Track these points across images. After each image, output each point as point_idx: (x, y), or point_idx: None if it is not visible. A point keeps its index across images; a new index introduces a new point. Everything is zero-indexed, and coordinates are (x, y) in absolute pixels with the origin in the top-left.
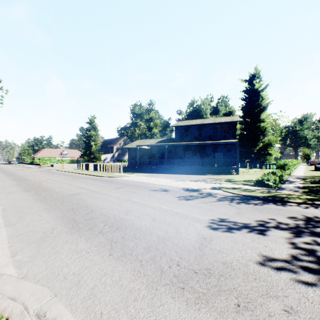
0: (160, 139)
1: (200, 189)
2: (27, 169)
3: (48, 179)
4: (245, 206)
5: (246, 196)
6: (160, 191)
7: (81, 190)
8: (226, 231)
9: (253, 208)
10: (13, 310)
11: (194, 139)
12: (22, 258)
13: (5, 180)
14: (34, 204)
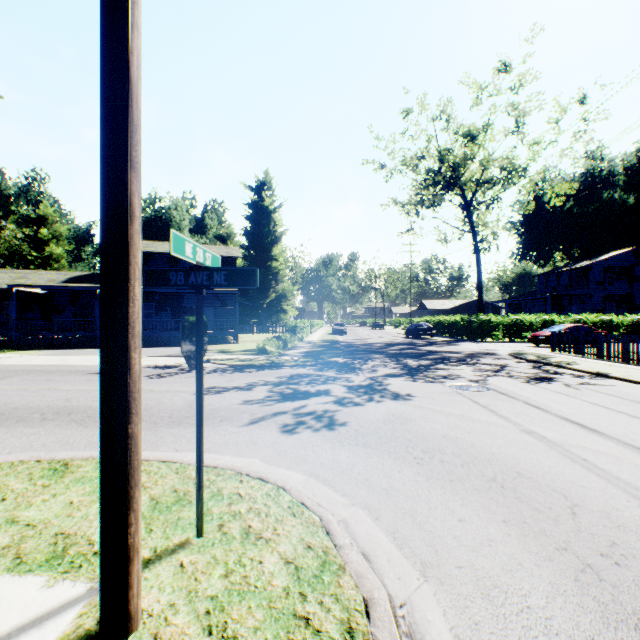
0: (76, 273)
1: (180, 365)
2: None
3: None
4: (239, 374)
5: (243, 366)
6: None
7: None
8: (216, 394)
9: (248, 375)
10: (20, 458)
11: None
12: None
13: None
14: None
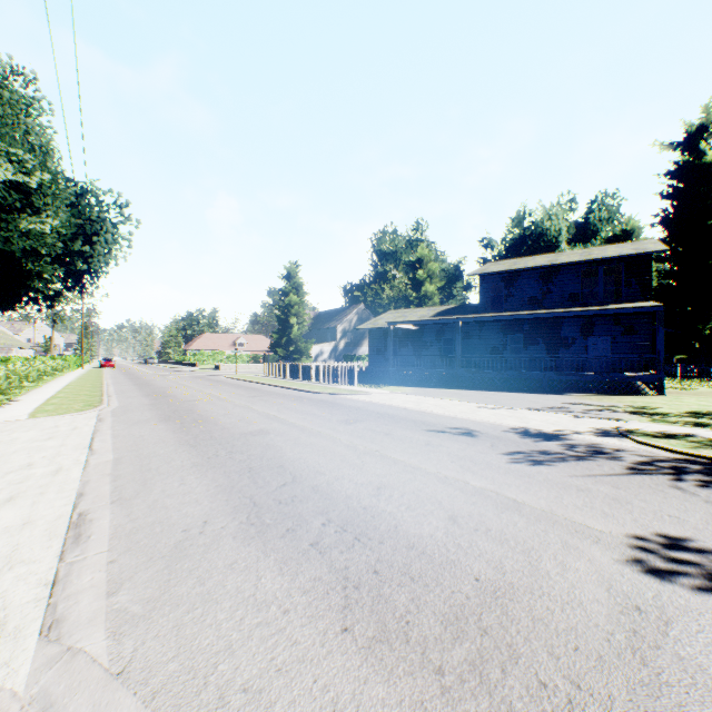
0: (442, 308)
1: (564, 434)
2: (173, 375)
3: (208, 396)
4: None
5: None
6: (453, 435)
7: (269, 422)
8: (710, 590)
9: None
10: None
11: (530, 305)
12: (128, 603)
13: (133, 396)
14: (175, 451)
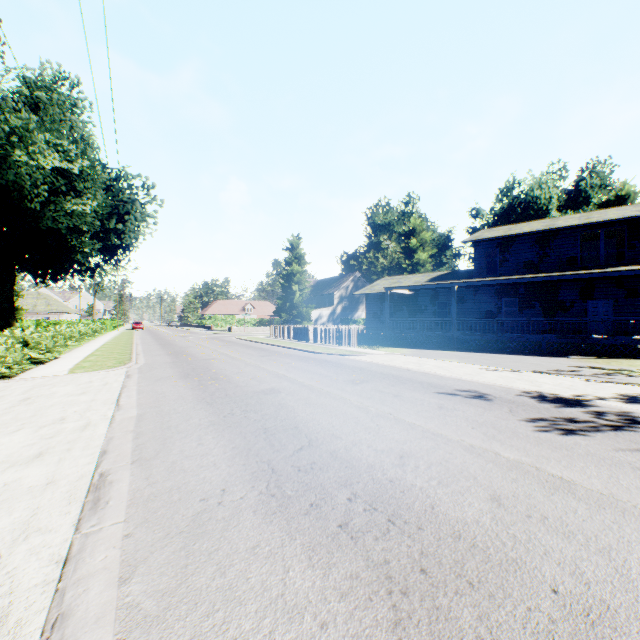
0: (436, 274)
1: (586, 400)
2: (192, 336)
3: (222, 355)
4: None
5: None
6: (465, 398)
7: (279, 381)
8: None
9: None
10: None
11: (526, 269)
12: (140, 596)
13: (157, 355)
14: (193, 409)
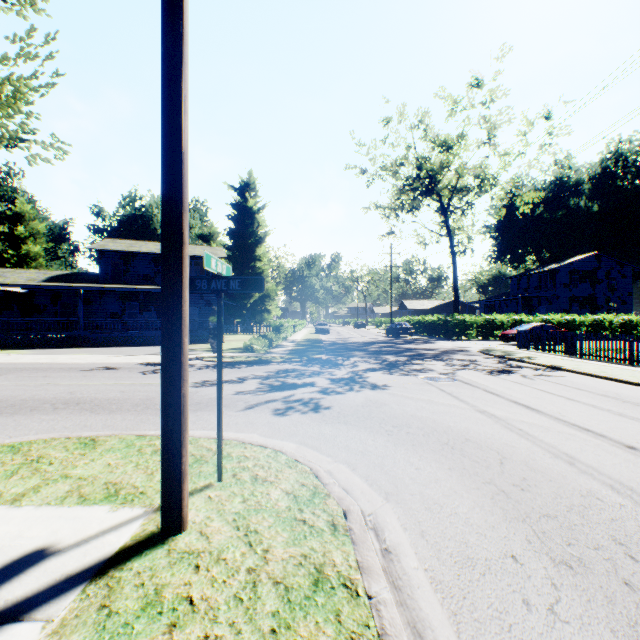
0: (57, 272)
1: None
2: None
3: None
4: (229, 370)
5: (232, 363)
6: (102, 370)
7: None
8: (211, 386)
9: (237, 371)
10: (51, 436)
11: (146, 280)
12: None
13: None
14: None
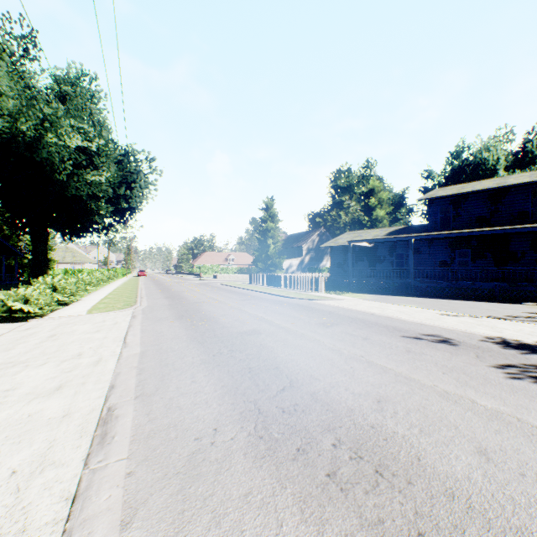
0: (393, 228)
1: None
2: (185, 282)
3: (209, 299)
4: None
5: None
6: (430, 342)
7: (259, 323)
8: None
9: None
10: None
11: (478, 223)
12: None
13: (157, 298)
14: (187, 347)
